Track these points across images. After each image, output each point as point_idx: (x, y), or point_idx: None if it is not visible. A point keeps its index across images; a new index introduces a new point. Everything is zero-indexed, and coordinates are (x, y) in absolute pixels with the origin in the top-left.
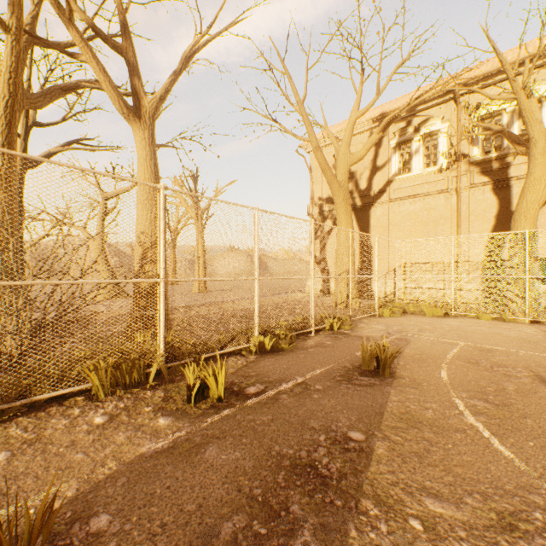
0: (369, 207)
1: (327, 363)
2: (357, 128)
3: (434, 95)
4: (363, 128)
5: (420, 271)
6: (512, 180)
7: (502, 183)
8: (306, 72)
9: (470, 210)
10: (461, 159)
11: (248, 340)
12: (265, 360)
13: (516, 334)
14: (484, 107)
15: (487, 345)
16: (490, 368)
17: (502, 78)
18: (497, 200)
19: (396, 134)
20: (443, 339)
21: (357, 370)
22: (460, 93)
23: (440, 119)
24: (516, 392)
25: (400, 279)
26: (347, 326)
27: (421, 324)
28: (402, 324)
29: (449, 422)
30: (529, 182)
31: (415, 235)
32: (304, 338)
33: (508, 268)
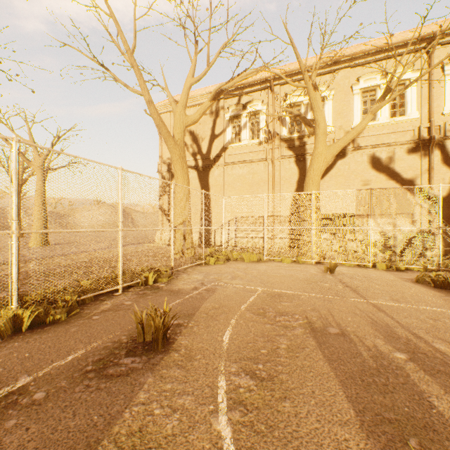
0: (209, 169)
1: (97, 339)
2: (199, 99)
3: (257, 82)
4: (204, 100)
5: (247, 223)
6: (307, 155)
7: (301, 157)
8: (134, 21)
9: (281, 176)
10: (275, 136)
11: (1, 316)
12: (6, 346)
13: (304, 275)
14: (290, 97)
15: (280, 289)
16: (274, 318)
17: (301, 78)
18: (298, 169)
19: (229, 109)
20: (247, 285)
21: (129, 346)
22: (274, 83)
23: (261, 102)
24: (287, 350)
25: (233, 230)
26: (165, 278)
27: (237, 270)
28: (220, 272)
29: (190, 439)
30: (315, 154)
31: (244, 193)
32: (104, 299)
33: (302, 221)
